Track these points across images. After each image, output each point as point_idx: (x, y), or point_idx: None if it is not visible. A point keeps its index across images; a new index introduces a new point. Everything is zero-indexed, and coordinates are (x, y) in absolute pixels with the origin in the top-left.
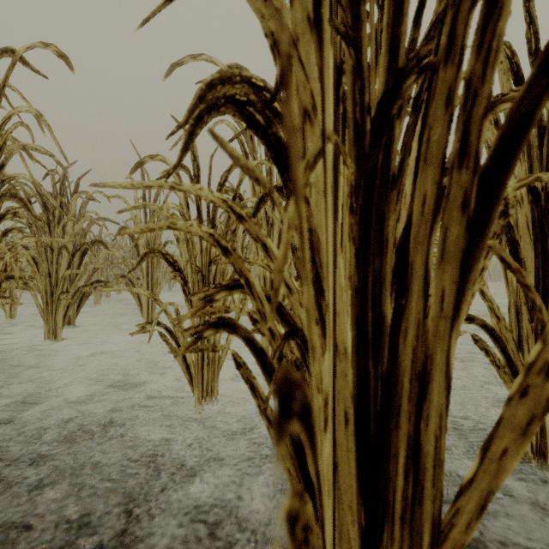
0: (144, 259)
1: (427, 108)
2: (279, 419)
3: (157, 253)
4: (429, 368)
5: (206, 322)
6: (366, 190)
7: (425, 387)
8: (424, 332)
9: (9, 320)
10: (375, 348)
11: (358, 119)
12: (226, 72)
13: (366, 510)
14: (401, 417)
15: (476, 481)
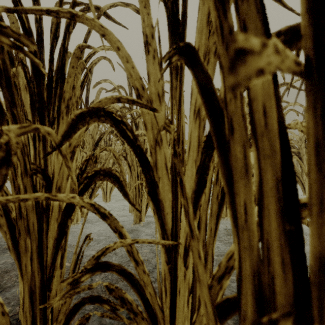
0: None
1: None
2: None
3: None
4: None
5: None
6: None
7: None
8: None
9: None
10: None
11: None
12: None
13: None
14: None
15: None
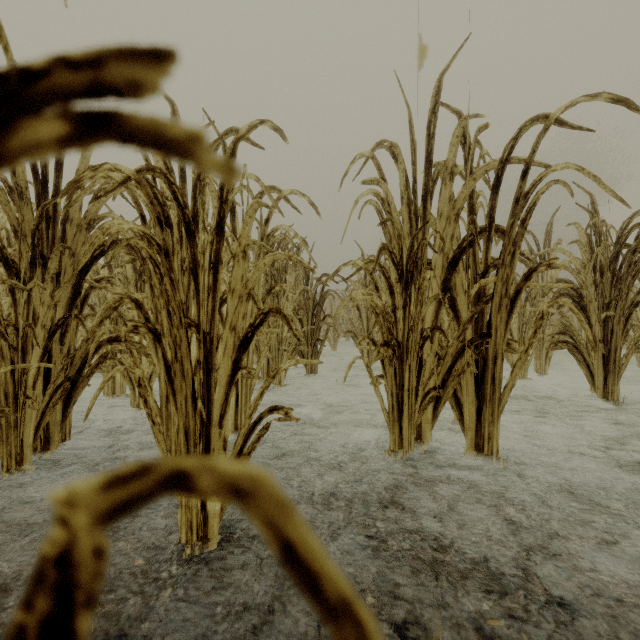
0: None
1: (616, 307)
2: (599, 341)
3: None
4: (617, 347)
5: (558, 342)
6: (604, 318)
7: (616, 350)
8: (616, 342)
9: (333, 352)
10: (606, 345)
11: (602, 305)
12: (559, 280)
13: (604, 373)
14: (611, 356)
15: (624, 363)
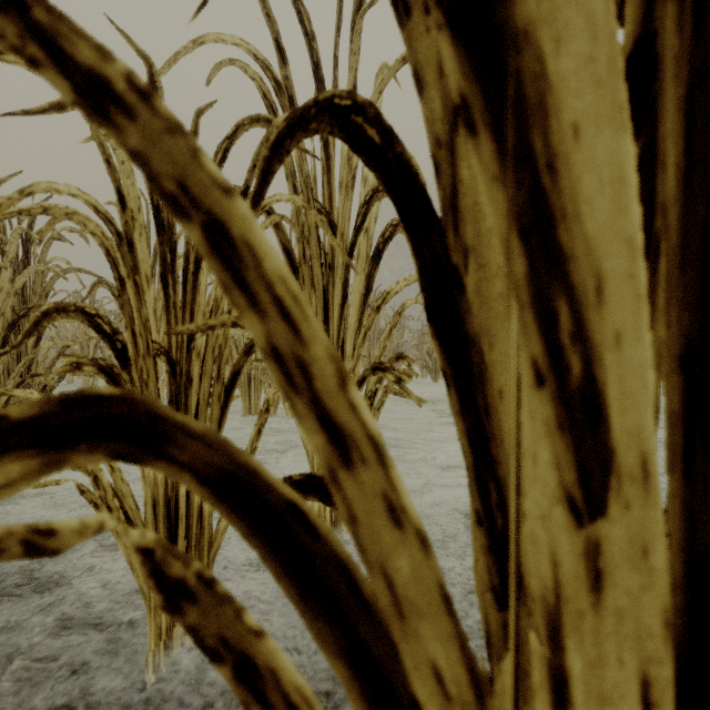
0: (42, 325)
1: None
2: None
3: (74, 313)
4: None
5: None
6: None
7: None
8: None
9: None
10: None
11: None
12: None
13: None
14: None
15: None
